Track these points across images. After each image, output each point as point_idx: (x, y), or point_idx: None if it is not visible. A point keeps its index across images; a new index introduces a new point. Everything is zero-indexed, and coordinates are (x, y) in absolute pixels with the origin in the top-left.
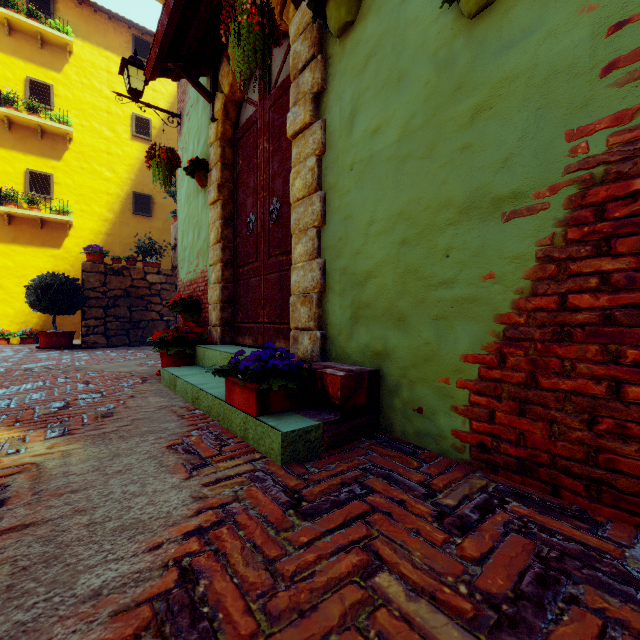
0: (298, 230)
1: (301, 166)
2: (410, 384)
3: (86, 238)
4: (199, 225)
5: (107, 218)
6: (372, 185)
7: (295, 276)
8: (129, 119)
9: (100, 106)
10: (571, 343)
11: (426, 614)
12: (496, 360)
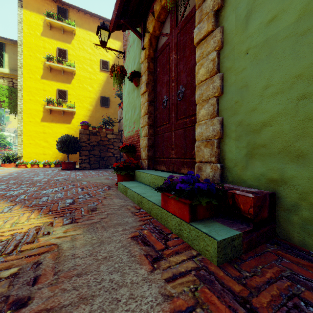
0: (201, 100)
1: (204, 60)
2: (311, 206)
3: (81, 119)
4: (134, 107)
5: (89, 109)
6: (267, 60)
7: (199, 129)
8: (99, 62)
9: (87, 57)
10: None
11: None
12: None
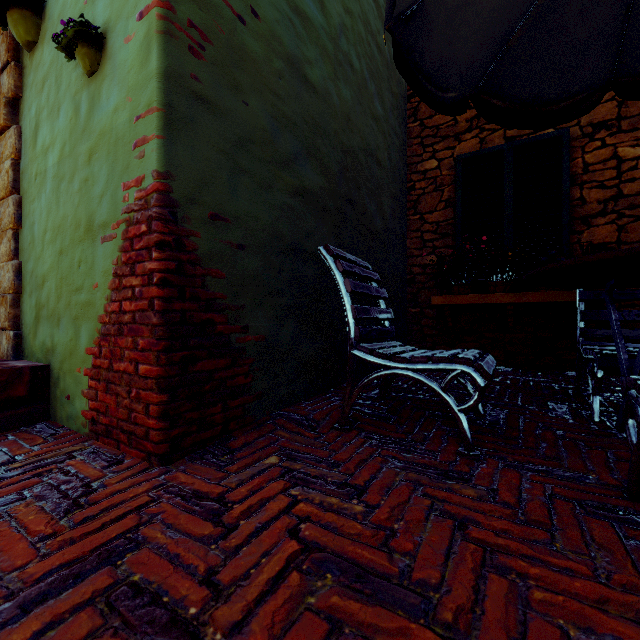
0: (1, 230)
1: (1, 166)
2: (64, 375)
3: None
4: None
5: None
6: (46, 197)
7: None
8: None
9: None
10: (124, 337)
11: None
12: (99, 351)
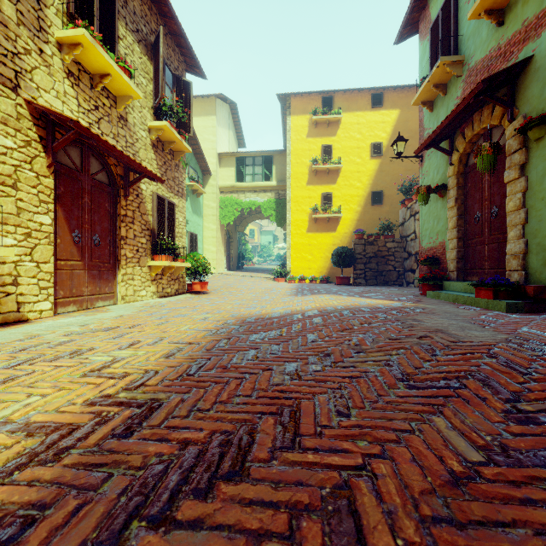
0: (511, 225)
1: (512, 196)
2: None
3: (347, 224)
4: (438, 218)
5: (357, 211)
6: None
7: (509, 246)
8: (369, 147)
9: (354, 146)
10: None
11: None
12: None
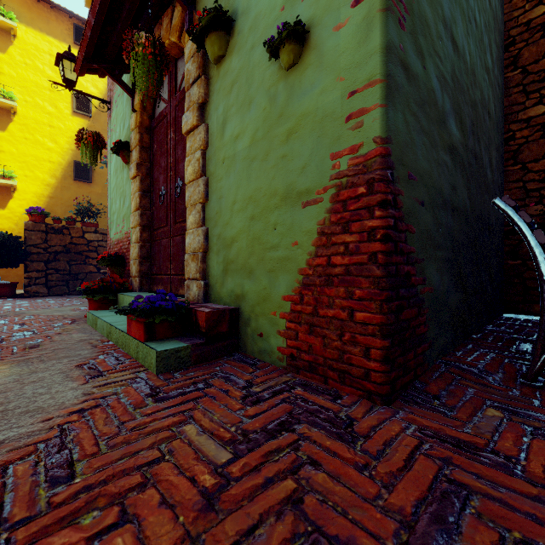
0: (190, 204)
1: (192, 156)
2: (256, 317)
3: (29, 200)
4: (124, 194)
5: (49, 183)
6: (235, 175)
7: (188, 239)
8: (70, 97)
9: (43, 84)
10: (333, 287)
11: (203, 440)
12: (299, 299)
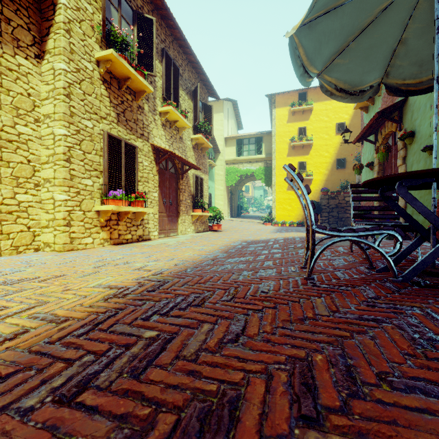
0: None
1: None
2: None
3: (317, 184)
4: None
5: (325, 173)
6: None
7: (399, 203)
8: (334, 126)
9: (322, 126)
10: None
11: None
12: None
